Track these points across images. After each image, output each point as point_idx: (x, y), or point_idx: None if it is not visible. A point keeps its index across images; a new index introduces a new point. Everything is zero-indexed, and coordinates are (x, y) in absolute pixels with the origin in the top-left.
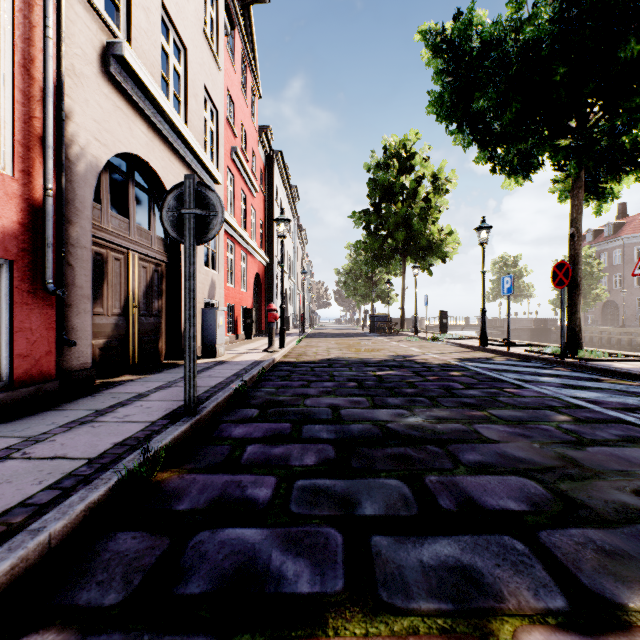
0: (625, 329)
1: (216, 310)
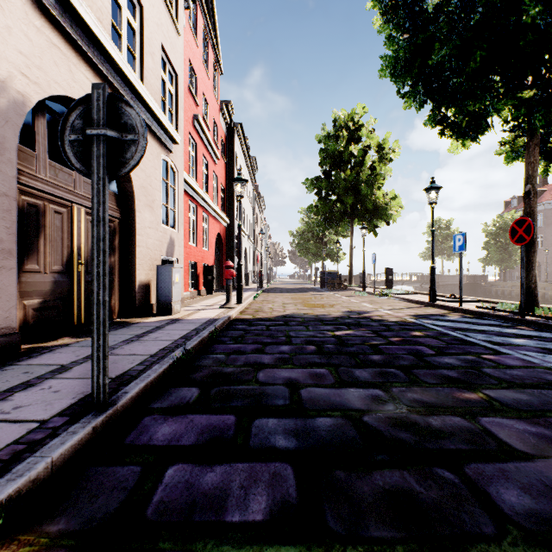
0: (549, 284)
1: (171, 267)
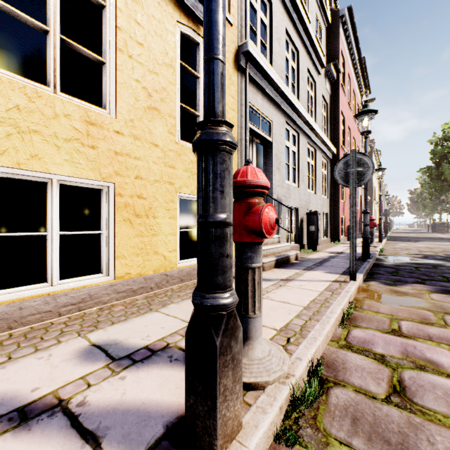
0: None
1: None
